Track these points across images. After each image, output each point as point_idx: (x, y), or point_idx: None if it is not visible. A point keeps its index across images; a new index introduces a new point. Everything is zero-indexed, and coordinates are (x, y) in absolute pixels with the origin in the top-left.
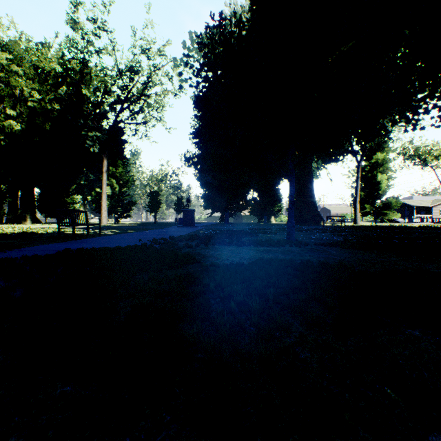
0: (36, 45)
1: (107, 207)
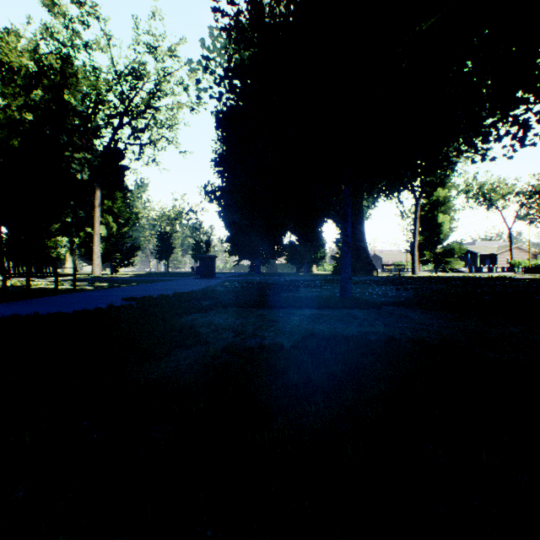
0: None
1: (100, 252)
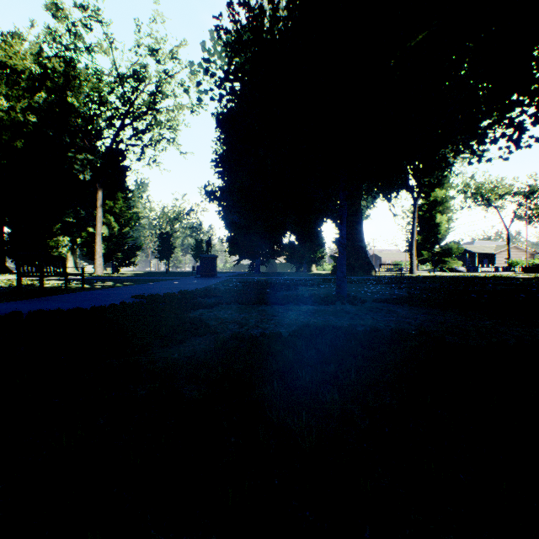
0: (2, 34)
1: (102, 252)
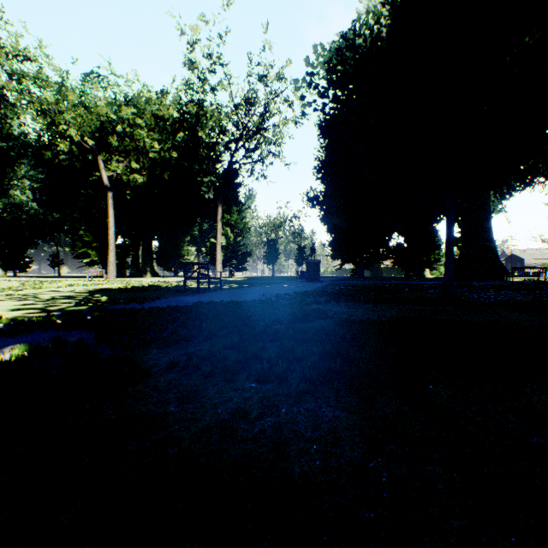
0: (156, 94)
1: (221, 259)
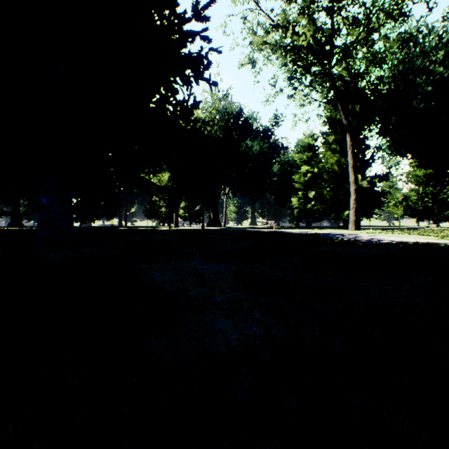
0: None
1: None
